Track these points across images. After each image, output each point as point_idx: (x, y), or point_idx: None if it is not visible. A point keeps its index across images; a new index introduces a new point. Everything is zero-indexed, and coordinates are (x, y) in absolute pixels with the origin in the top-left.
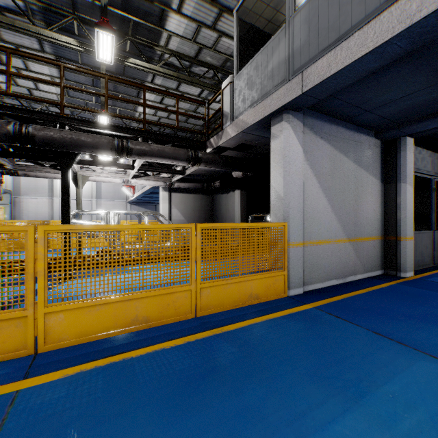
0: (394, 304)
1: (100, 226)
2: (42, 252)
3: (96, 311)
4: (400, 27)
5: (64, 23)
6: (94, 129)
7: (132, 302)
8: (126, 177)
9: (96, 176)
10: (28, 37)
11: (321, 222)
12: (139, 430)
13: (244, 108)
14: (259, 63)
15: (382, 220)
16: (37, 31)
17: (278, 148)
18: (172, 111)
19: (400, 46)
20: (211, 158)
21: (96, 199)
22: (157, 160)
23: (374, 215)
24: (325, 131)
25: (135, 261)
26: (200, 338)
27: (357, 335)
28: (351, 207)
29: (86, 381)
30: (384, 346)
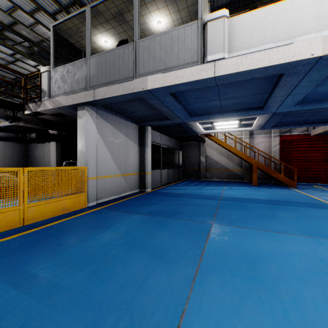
0: (136, 201)
1: None
2: None
3: None
4: (129, 91)
5: None
6: None
7: None
8: None
9: None
10: None
11: (107, 166)
12: (1, 263)
13: (59, 93)
14: (70, 70)
15: (139, 165)
16: None
17: (82, 124)
18: None
19: (131, 96)
20: (30, 119)
21: None
22: None
23: (135, 162)
24: (109, 118)
25: None
26: (30, 232)
27: (116, 214)
28: (123, 158)
29: None
30: (124, 215)
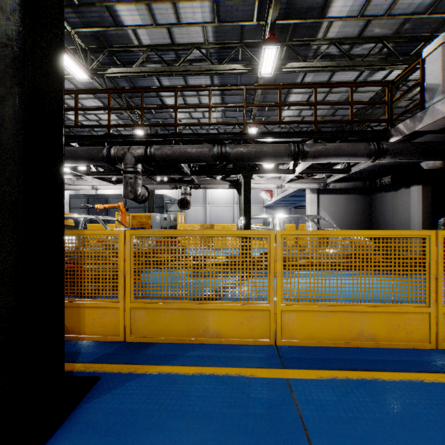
0: None
1: (326, 232)
2: (280, 255)
3: (322, 317)
4: None
5: (233, 53)
6: (270, 139)
7: (357, 314)
8: (281, 182)
9: (254, 183)
10: (204, 77)
11: None
12: None
13: None
14: None
15: None
16: (215, 68)
17: None
18: (346, 104)
19: None
20: (401, 148)
21: (236, 205)
22: (331, 160)
23: None
24: None
25: (360, 271)
26: None
27: None
28: None
29: (349, 392)
30: None
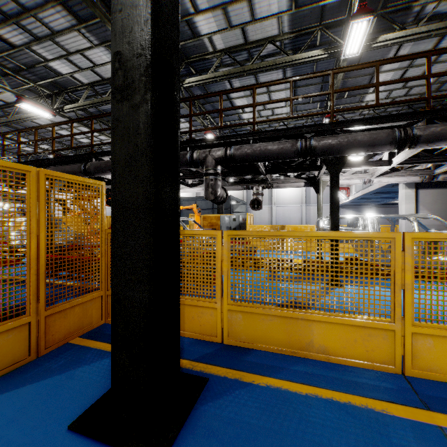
0: None
1: None
2: (409, 263)
3: None
4: None
5: (311, 39)
6: (363, 126)
7: None
8: (368, 176)
9: None
10: (276, 72)
11: None
12: None
13: None
14: None
15: None
16: (290, 59)
17: None
18: None
19: None
20: None
21: (305, 204)
22: None
23: None
24: None
25: None
26: None
27: None
28: None
29: None
30: None
